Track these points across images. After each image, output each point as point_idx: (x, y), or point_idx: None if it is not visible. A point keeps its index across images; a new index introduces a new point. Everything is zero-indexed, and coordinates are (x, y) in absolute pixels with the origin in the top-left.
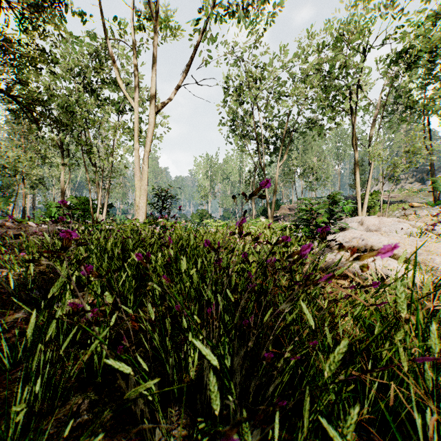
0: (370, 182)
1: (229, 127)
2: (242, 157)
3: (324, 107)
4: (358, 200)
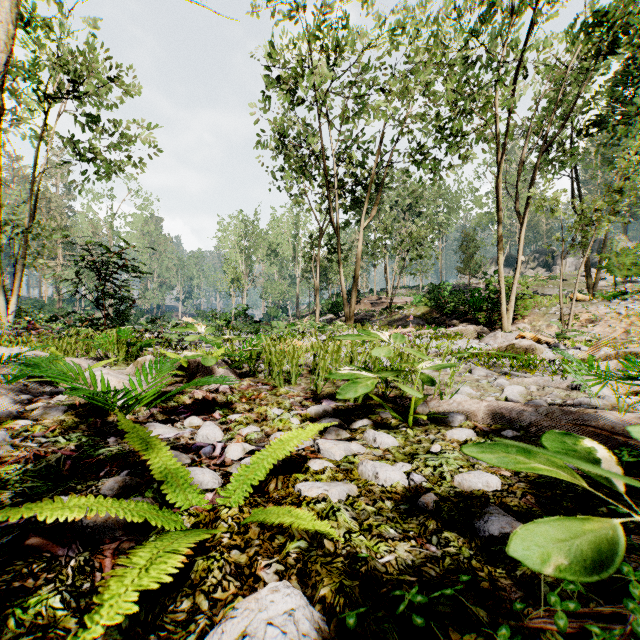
0: (520, 257)
1: (274, 148)
2: (297, 220)
3: (438, 129)
4: (502, 288)
